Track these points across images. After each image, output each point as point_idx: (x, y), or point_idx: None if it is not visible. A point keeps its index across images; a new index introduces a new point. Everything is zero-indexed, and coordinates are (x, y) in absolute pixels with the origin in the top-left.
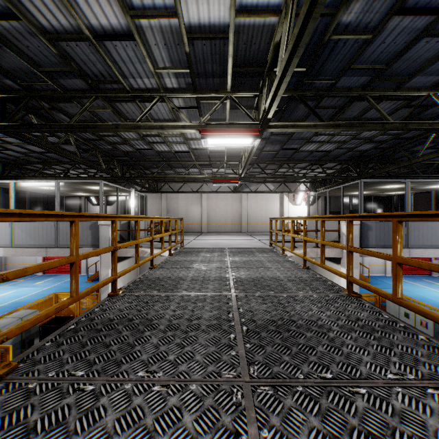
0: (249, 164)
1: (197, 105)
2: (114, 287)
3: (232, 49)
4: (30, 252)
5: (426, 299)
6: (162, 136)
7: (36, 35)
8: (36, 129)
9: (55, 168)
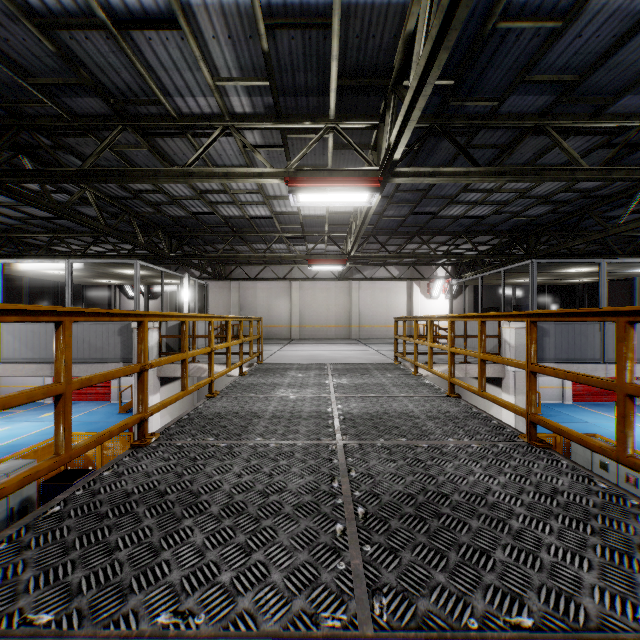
0: (362, 238)
1: (283, 142)
2: (141, 431)
3: (338, 45)
4: (27, 369)
5: None
6: (229, 193)
7: (19, 20)
8: (28, 178)
9: (70, 242)
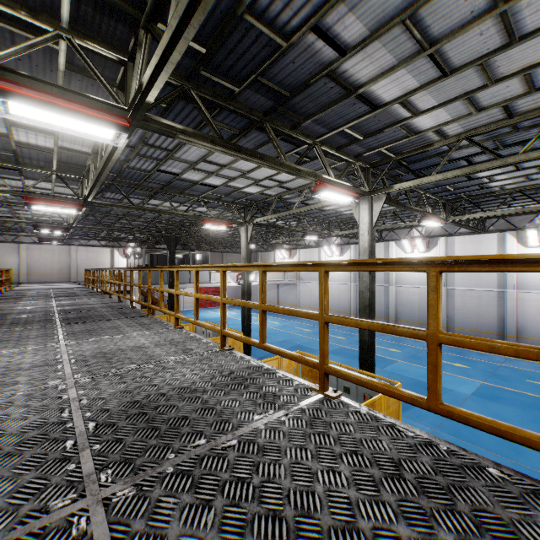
0: None
1: None
2: None
3: None
4: None
5: (202, 317)
6: None
7: None
8: None
9: None
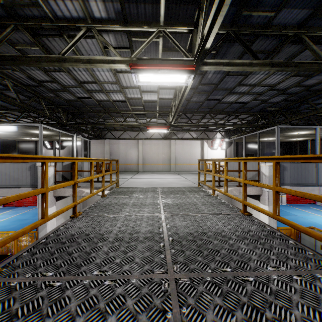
0: (177, 115)
1: (129, 44)
2: None
3: None
4: None
5: (318, 225)
6: (98, 83)
7: None
8: None
9: (9, 116)
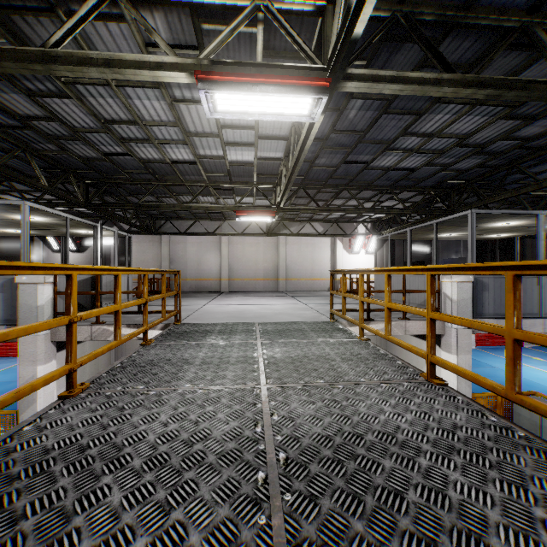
0: (291, 191)
1: (197, 38)
2: None
3: None
4: None
5: (532, 383)
6: (141, 125)
7: None
8: None
9: None
